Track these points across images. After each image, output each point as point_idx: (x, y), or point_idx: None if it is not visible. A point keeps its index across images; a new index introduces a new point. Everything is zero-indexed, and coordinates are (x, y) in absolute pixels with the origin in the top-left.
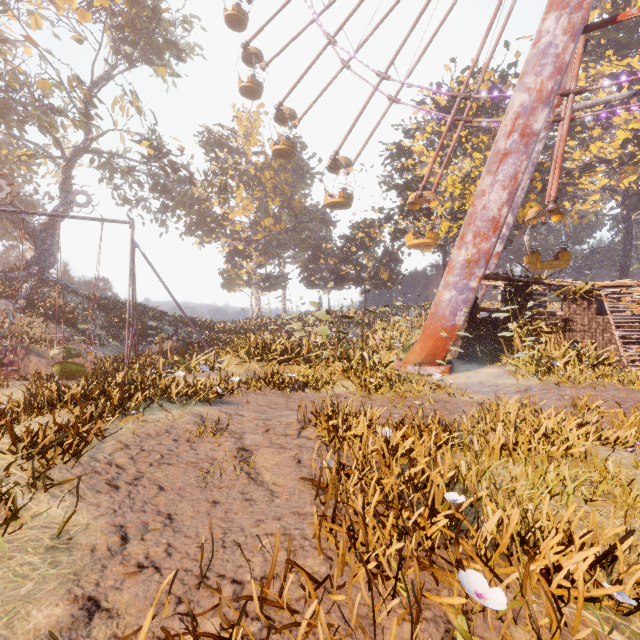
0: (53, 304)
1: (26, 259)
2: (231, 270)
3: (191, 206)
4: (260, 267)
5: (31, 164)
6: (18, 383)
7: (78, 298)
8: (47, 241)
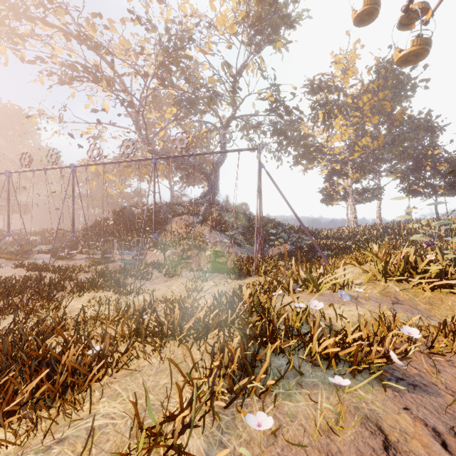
0: (215, 218)
1: (204, 192)
2: (329, 188)
3: (298, 142)
4: (355, 182)
5: (209, 139)
6: (188, 274)
7: (228, 214)
8: (214, 180)
